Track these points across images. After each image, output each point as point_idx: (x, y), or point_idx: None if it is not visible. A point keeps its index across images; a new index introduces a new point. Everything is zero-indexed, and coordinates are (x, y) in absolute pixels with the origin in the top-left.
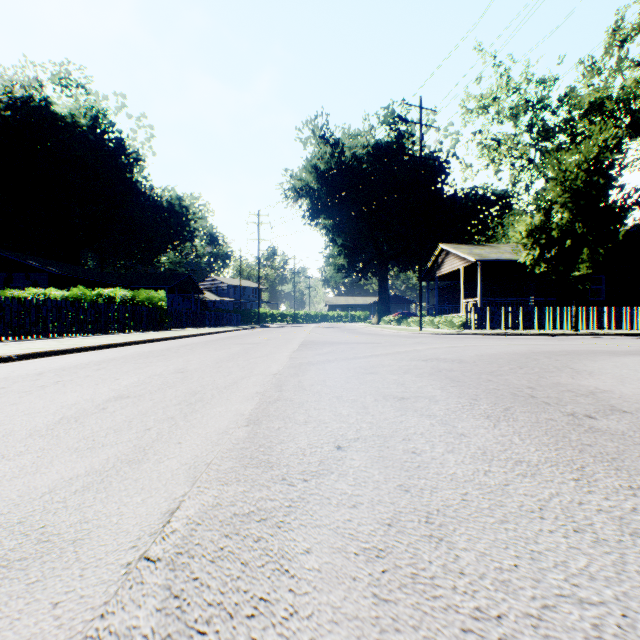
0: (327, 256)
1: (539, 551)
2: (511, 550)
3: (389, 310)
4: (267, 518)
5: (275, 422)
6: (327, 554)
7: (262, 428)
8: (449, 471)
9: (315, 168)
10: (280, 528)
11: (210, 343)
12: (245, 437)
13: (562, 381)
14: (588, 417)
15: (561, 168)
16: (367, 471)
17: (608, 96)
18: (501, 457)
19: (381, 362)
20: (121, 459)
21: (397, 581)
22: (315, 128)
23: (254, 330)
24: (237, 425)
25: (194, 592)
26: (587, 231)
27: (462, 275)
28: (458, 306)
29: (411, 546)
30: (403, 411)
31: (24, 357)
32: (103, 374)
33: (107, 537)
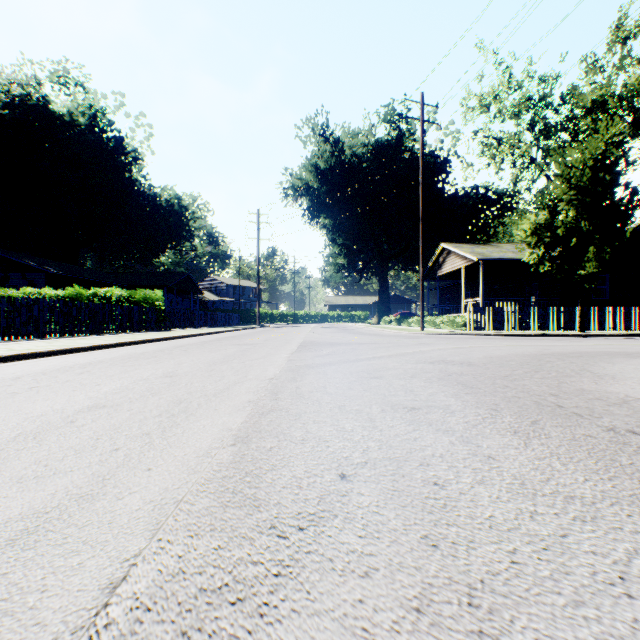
0: (327, 256)
1: None
2: None
3: (389, 310)
4: (245, 598)
5: (267, 440)
6: None
7: (251, 448)
8: (485, 513)
9: (315, 167)
10: (262, 618)
11: (206, 344)
12: (229, 461)
13: (586, 387)
14: (632, 433)
15: (566, 165)
16: (380, 513)
17: (611, 94)
18: (545, 491)
19: (385, 365)
20: (70, 494)
21: None
22: (315, 126)
23: (253, 330)
24: (222, 444)
25: None
26: (593, 229)
27: (464, 274)
28: (459, 306)
29: None
30: (416, 425)
31: (6, 359)
32: (84, 379)
33: (9, 637)
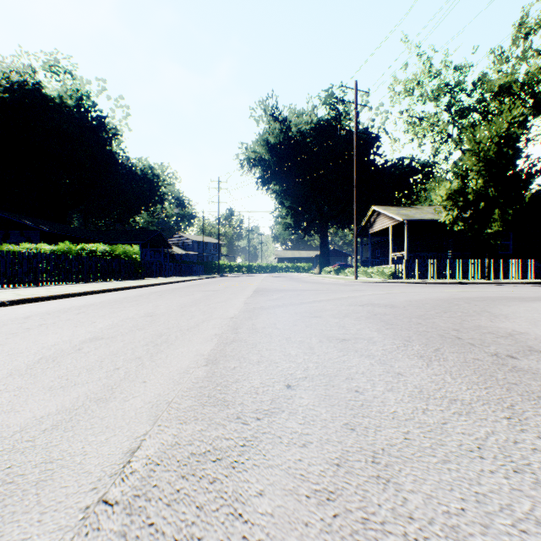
0: (276, 216)
1: (483, 493)
2: (456, 492)
3: (329, 262)
4: (222, 458)
5: (231, 362)
6: (279, 497)
7: (219, 368)
8: (390, 409)
9: (266, 142)
10: (234, 468)
11: (176, 290)
12: (204, 376)
13: (482, 324)
14: (510, 357)
15: (476, 141)
16: (315, 409)
17: (515, 80)
18: (437, 395)
19: (324, 307)
20: (90, 398)
21: (348, 527)
22: (266, 108)
23: (214, 279)
24: (197, 365)
25: (149, 540)
26: (498, 195)
27: (391, 232)
28: (387, 259)
29: (360, 488)
30: (345, 351)
31: (15, 302)
32: (82, 318)
33: (69, 478)
